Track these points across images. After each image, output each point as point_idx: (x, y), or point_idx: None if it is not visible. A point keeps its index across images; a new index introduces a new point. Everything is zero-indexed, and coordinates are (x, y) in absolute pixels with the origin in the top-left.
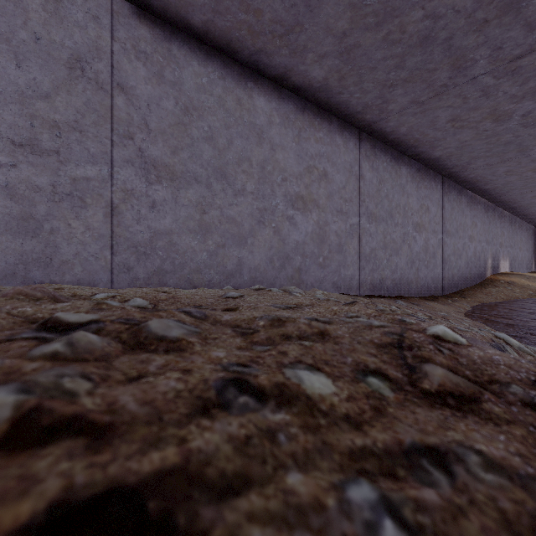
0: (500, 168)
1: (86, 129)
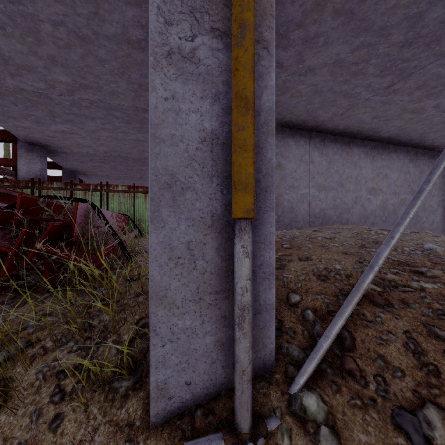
0: None
1: (303, 178)
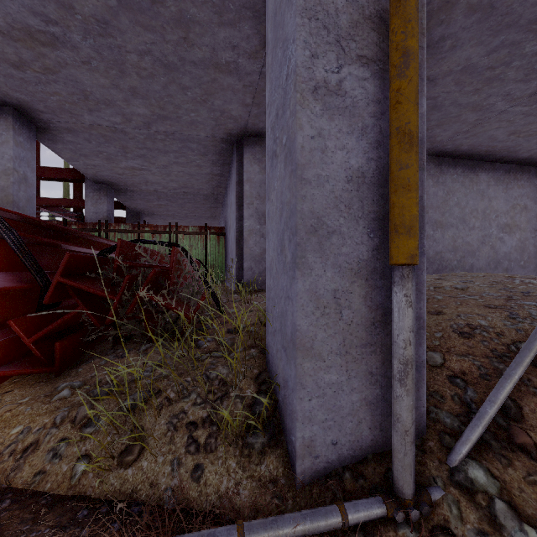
0: None
1: None
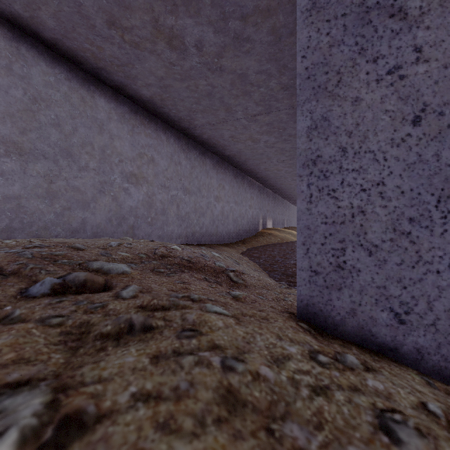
0: (261, 166)
1: None
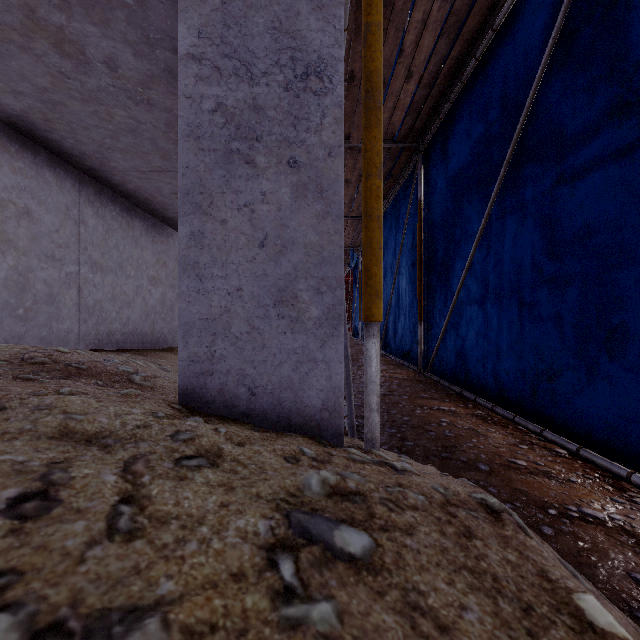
0: None
1: None
